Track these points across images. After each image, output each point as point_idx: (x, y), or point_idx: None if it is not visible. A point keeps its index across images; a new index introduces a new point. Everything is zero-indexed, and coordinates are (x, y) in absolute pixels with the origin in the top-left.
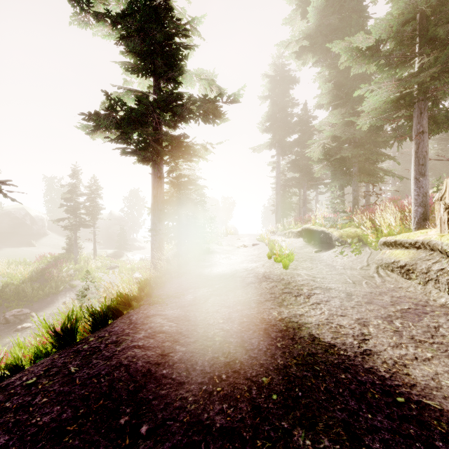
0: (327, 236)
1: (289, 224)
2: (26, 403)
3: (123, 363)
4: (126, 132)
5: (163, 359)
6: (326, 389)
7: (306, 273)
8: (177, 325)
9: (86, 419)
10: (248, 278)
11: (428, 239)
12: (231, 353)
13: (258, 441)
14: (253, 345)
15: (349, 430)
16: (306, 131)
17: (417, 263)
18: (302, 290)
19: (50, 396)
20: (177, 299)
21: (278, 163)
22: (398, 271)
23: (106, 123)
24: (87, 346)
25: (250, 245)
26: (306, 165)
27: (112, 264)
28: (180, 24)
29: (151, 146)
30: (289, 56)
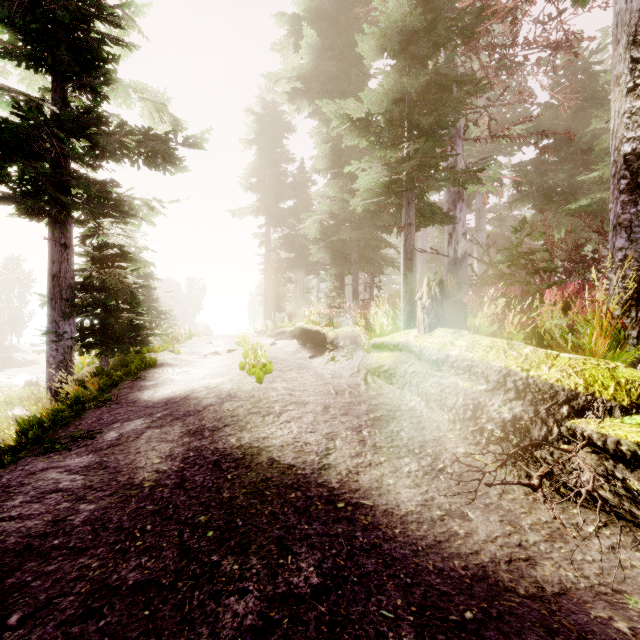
0: (322, 338)
1: (282, 321)
2: None
3: None
4: None
5: (55, 527)
6: (271, 512)
7: (284, 386)
8: (86, 478)
9: None
10: (206, 400)
11: (407, 341)
12: (164, 499)
13: (180, 583)
14: (196, 483)
15: (282, 544)
16: (303, 198)
17: (397, 366)
18: (273, 408)
19: None
20: (89, 441)
21: (269, 237)
22: (383, 377)
23: None
24: None
25: (224, 351)
26: (304, 243)
27: None
28: (105, 3)
29: (46, 192)
30: (279, 95)
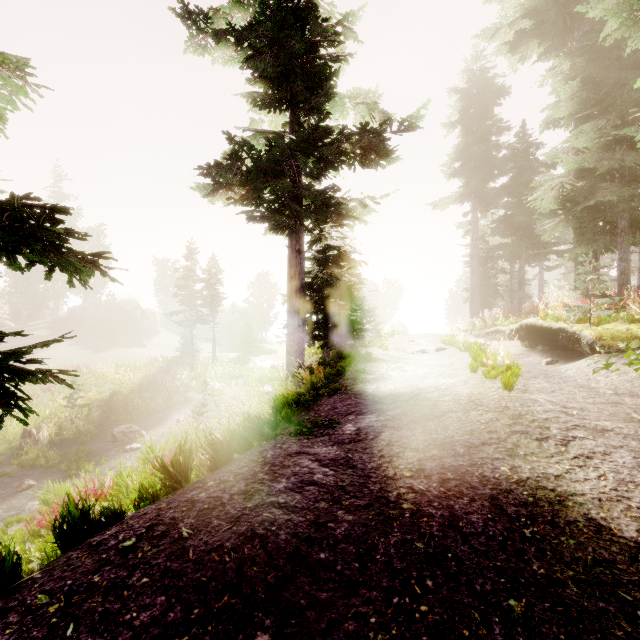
0: (570, 338)
1: (494, 319)
2: (120, 580)
3: (256, 532)
4: (254, 188)
5: (317, 532)
6: None
7: (546, 399)
8: (336, 474)
9: (203, 629)
10: (442, 403)
11: None
12: (435, 537)
13: None
14: (475, 526)
15: None
16: (524, 169)
17: None
18: (548, 430)
19: (153, 575)
20: (330, 430)
21: (475, 224)
22: None
23: (228, 177)
24: (204, 495)
25: (431, 350)
26: (525, 223)
27: (235, 372)
28: (328, 26)
29: (287, 206)
30: (496, 51)
